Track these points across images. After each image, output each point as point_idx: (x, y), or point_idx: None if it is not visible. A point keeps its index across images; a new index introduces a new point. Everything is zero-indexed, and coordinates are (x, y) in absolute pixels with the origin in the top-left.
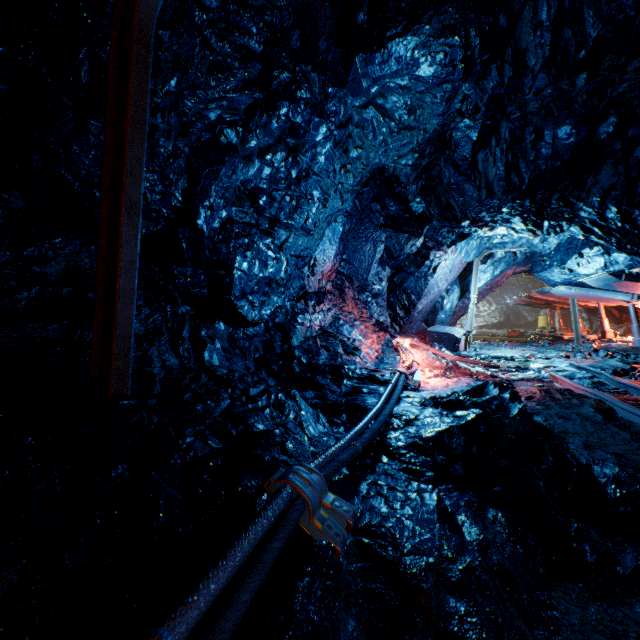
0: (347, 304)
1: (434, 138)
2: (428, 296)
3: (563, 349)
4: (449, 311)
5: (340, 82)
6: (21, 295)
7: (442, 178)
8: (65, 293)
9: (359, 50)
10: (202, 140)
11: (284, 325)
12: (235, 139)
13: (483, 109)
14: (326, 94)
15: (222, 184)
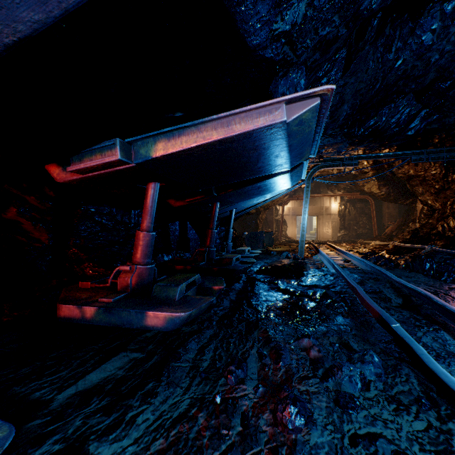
0: None
1: None
2: None
3: None
4: None
5: None
6: None
7: None
8: None
9: None
10: None
11: None
12: None
13: None
14: None
15: None
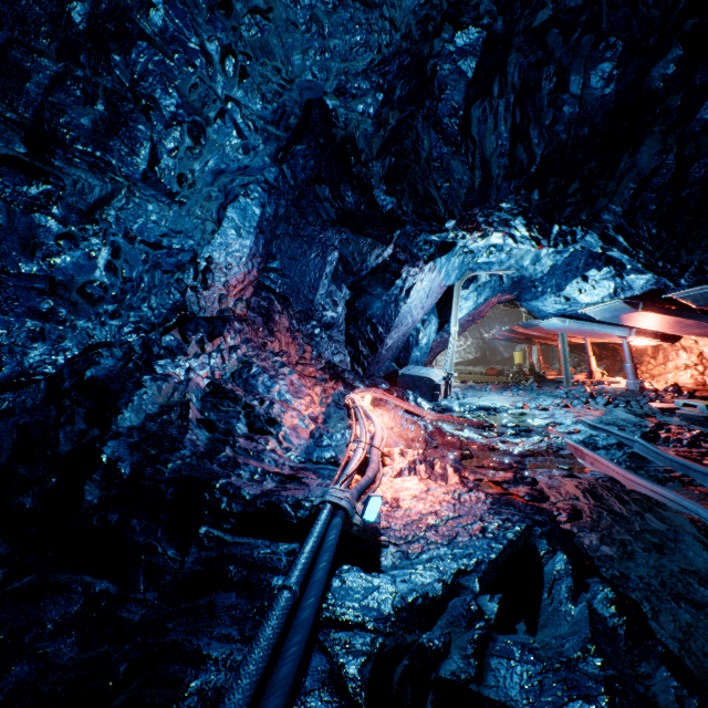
0: (277, 338)
1: (408, 65)
2: (400, 328)
3: (556, 394)
4: (425, 347)
5: None
6: None
7: (419, 150)
8: None
9: None
10: None
11: (108, 383)
12: None
13: None
14: None
15: None
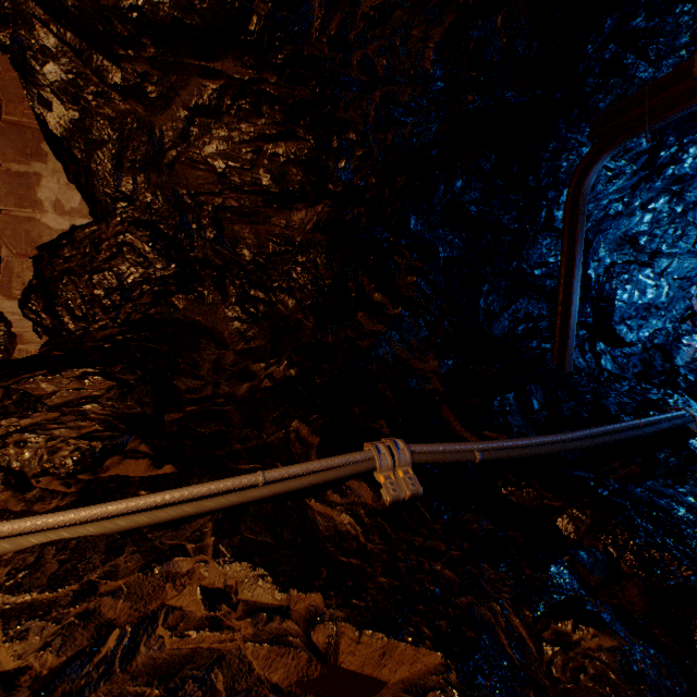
0: None
1: None
2: None
3: None
4: None
5: None
6: (519, 328)
7: None
8: (530, 326)
9: None
10: (595, 219)
11: (664, 346)
12: (620, 207)
13: None
14: None
15: (607, 241)
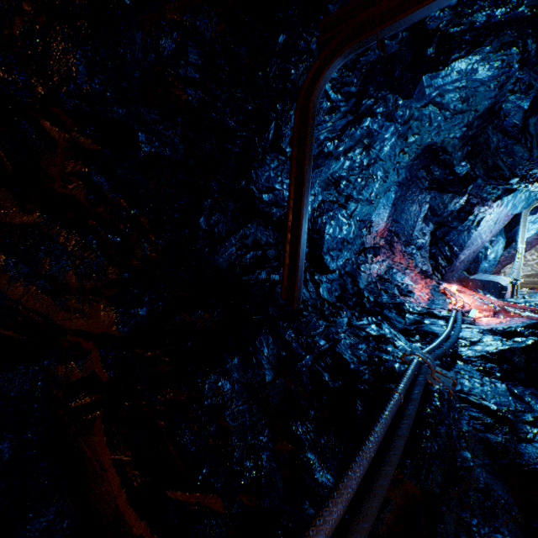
0: (396, 256)
1: (483, 113)
2: (470, 247)
3: None
4: (493, 260)
5: (408, 95)
6: (247, 256)
7: (489, 143)
8: (259, 254)
9: (426, 72)
10: (314, 153)
11: (352, 273)
12: (331, 148)
13: (537, 86)
14: (397, 105)
15: (321, 178)
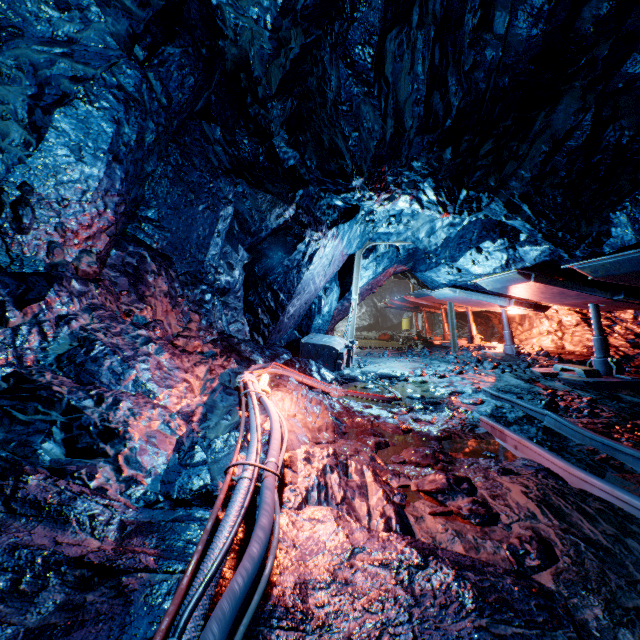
0: (149, 305)
1: None
2: (302, 295)
3: (447, 360)
4: (327, 315)
5: None
6: None
7: (326, 90)
8: None
9: None
10: None
11: None
12: None
13: None
14: None
15: None
